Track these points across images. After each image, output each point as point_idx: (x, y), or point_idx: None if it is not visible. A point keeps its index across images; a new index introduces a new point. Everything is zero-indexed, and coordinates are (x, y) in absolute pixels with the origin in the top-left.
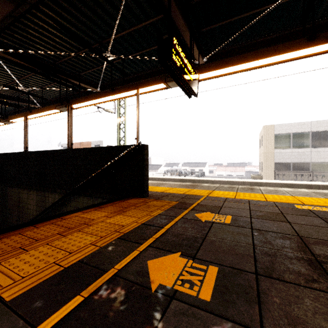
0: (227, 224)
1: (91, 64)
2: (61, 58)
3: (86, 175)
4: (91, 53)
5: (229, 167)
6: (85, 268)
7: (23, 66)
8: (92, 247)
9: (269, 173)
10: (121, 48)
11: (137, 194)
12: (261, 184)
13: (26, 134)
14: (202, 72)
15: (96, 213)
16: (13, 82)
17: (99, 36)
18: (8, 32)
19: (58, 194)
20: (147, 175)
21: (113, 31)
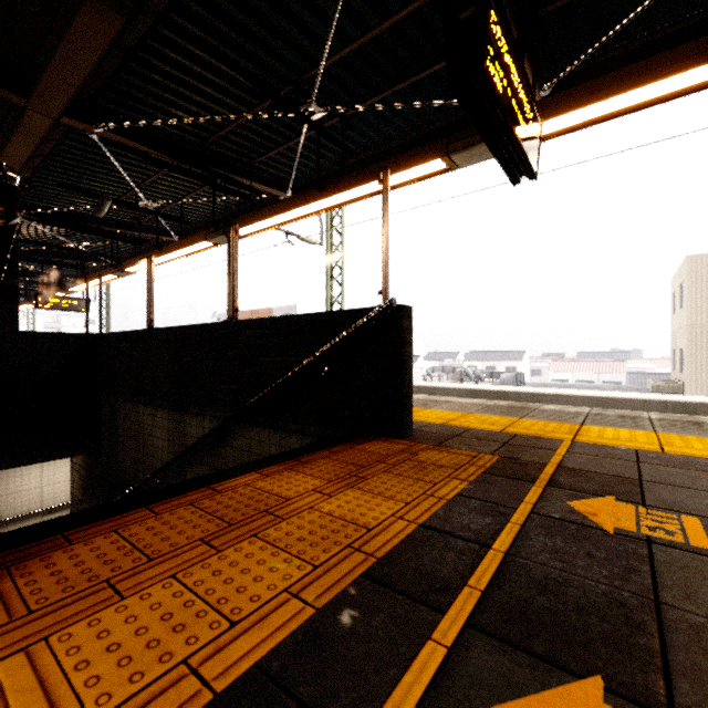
0: (706, 551)
1: (276, 137)
2: (216, 130)
3: (266, 380)
4: (276, 111)
5: (583, 363)
6: (277, 706)
7: (146, 156)
8: (293, 605)
9: (705, 378)
10: (340, 92)
11: (384, 429)
12: (698, 407)
13: (151, 293)
14: (548, 114)
15: (293, 479)
16: (129, 194)
17: (293, 68)
18: (117, 87)
19: (209, 419)
20: (409, 382)
21: (324, 47)
